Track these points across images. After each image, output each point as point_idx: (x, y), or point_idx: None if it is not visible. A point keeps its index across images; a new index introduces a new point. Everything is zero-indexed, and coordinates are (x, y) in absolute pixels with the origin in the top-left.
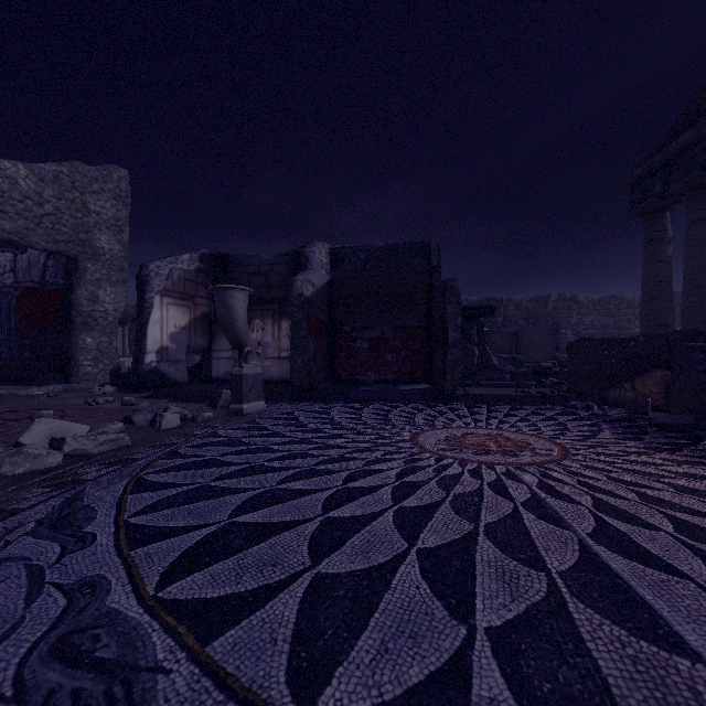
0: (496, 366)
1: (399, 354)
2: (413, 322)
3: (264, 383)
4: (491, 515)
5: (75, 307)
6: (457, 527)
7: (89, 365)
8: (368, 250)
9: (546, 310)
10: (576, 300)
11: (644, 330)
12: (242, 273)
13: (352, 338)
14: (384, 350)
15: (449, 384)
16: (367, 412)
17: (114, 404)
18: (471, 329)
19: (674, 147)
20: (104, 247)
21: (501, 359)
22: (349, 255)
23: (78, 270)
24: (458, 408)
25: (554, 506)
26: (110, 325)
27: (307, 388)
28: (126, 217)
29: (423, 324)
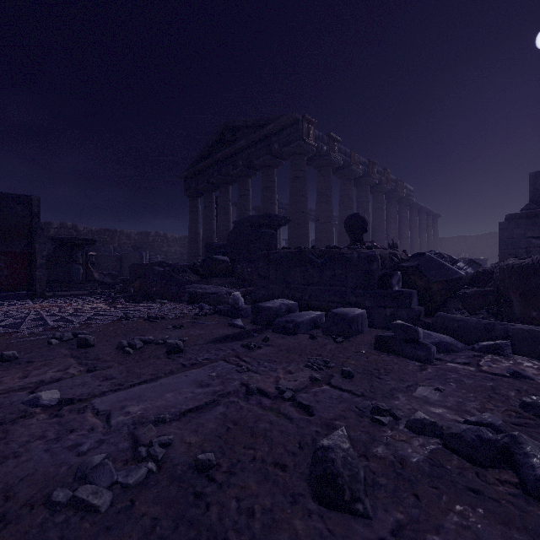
0: (98, 279)
1: (3, 272)
2: (16, 249)
3: None
4: (18, 316)
5: None
6: (3, 319)
7: None
8: None
9: (148, 241)
10: (166, 237)
11: (189, 258)
12: None
13: None
14: None
15: (39, 289)
16: None
17: None
18: (77, 254)
19: (198, 168)
20: None
21: (102, 274)
22: None
23: None
24: (38, 299)
25: (43, 313)
26: None
27: None
28: None
29: (25, 251)
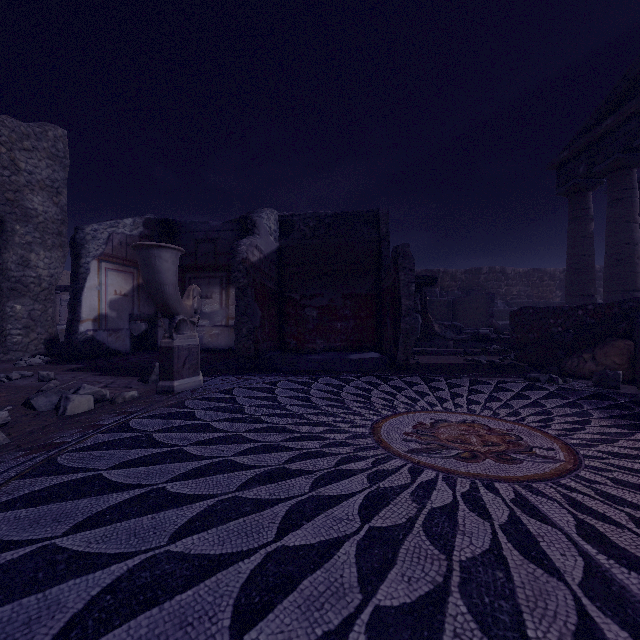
0: (438, 333)
1: (348, 322)
2: (362, 290)
3: (210, 352)
4: (548, 635)
5: (1, 271)
6: None
7: (19, 334)
8: (318, 218)
9: (478, 281)
10: (504, 272)
11: (569, 299)
12: (189, 239)
13: (301, 305)
14: (333, 318)
15: (401, 354)
16: (316, 388)
17: (30, 379)
18: (415, 298)
19: (598, 131)
20: (36, 209)
21: (442, 326)
22: (298, 222)
23: (5, 232)
24: (415, 382)
25: None
26: (45, 292)
27: (253, 358)
28: (64, 179)
29: (371, 292)
